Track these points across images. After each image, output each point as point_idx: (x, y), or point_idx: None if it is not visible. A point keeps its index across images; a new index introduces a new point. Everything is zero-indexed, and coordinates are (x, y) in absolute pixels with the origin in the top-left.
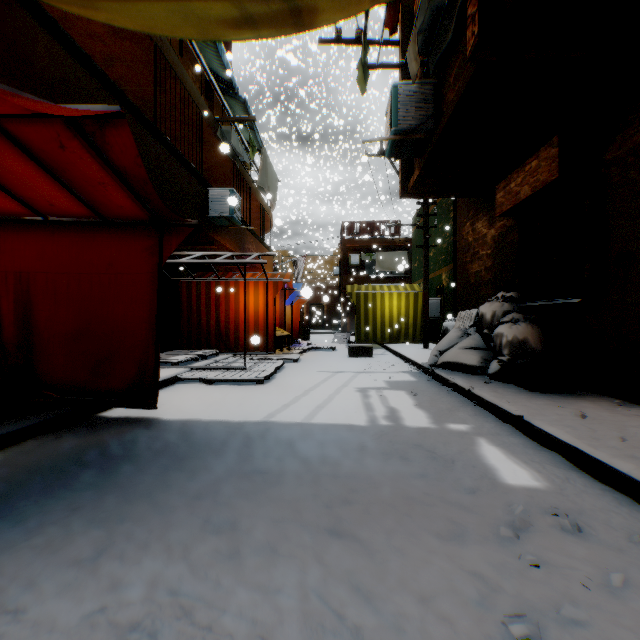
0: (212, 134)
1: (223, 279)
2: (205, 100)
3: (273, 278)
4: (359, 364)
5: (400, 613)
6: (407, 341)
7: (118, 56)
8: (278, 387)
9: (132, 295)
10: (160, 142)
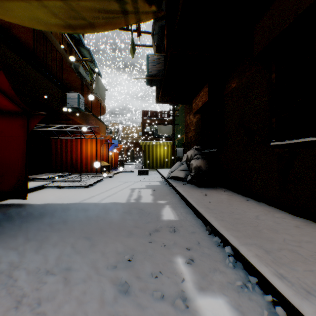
0: (69, 66)
1: (74, 138)
2: (67, 47)
3: (99, 138)
4: (140, 178)
5: (92, 257)
6: (167, 167)
7: (14, 25)
8: (94, 189)
9: (14, 146)
10: (37, 70)
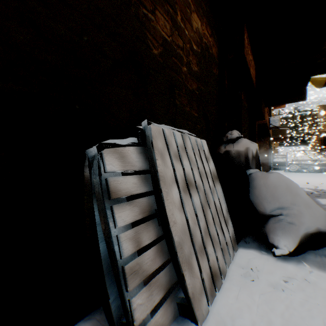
0: None
1: None
2: None
3: None
4: None
5: None
6: None
7: None
8: None
9: None
10: None
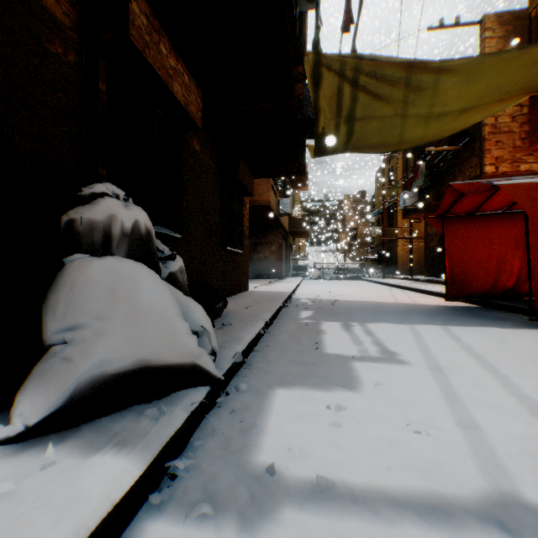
0: None
1: None
2: None
3: None
4: None
5: (350, 305)
6: None
7: None
8: None
9: None
10: None
